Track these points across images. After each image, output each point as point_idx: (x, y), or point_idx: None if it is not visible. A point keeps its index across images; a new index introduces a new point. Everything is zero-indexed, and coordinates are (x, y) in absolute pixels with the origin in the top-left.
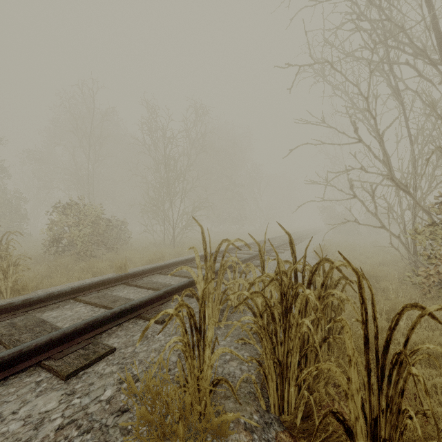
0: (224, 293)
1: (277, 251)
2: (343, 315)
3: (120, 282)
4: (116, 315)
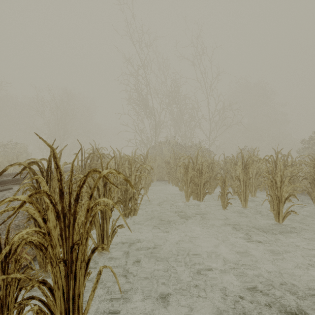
0: None
1: None
2: None
3: None
4: None
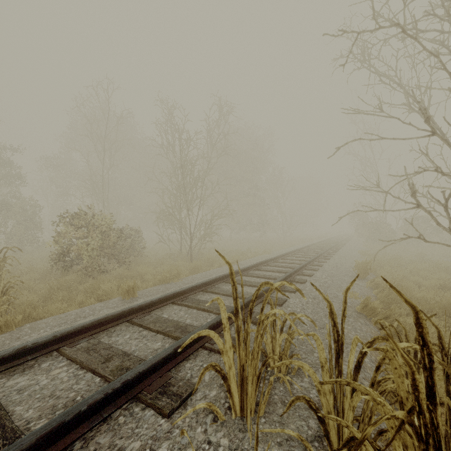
0: (264, 364)
1: (311, 268)
2: (440, 391)
3: (122, 319)
4: (98, 403)
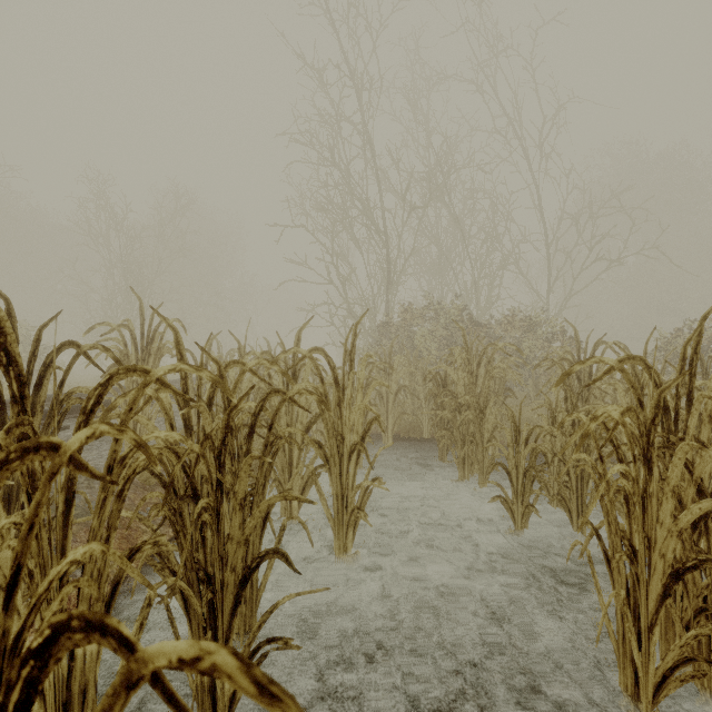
0: None
1: None
2: None
3: None
4: None
